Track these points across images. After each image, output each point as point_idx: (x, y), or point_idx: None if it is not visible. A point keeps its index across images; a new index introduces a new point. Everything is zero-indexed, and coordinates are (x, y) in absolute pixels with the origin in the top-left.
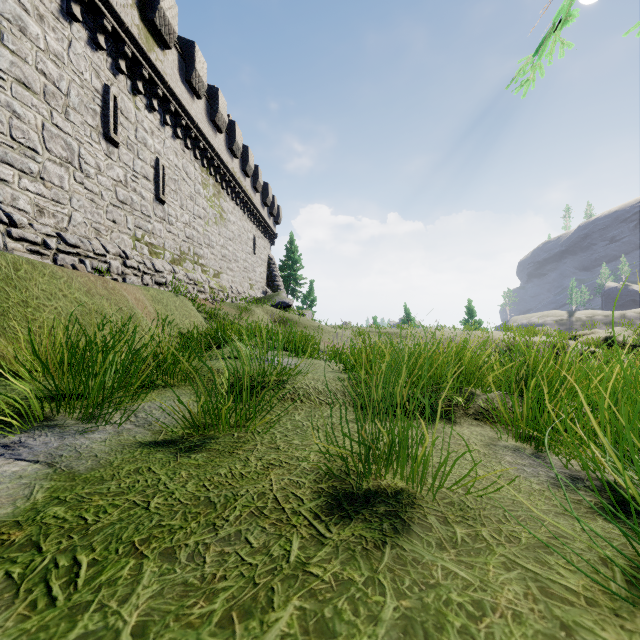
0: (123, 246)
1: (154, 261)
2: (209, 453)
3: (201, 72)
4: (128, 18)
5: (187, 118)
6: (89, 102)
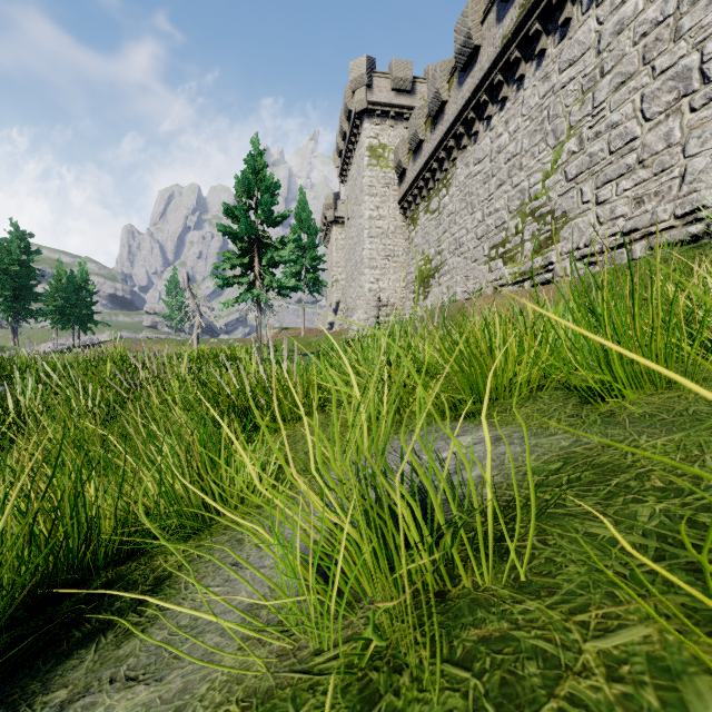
0: None
1: None
2: None
3: None
4: None
5: None
6: None
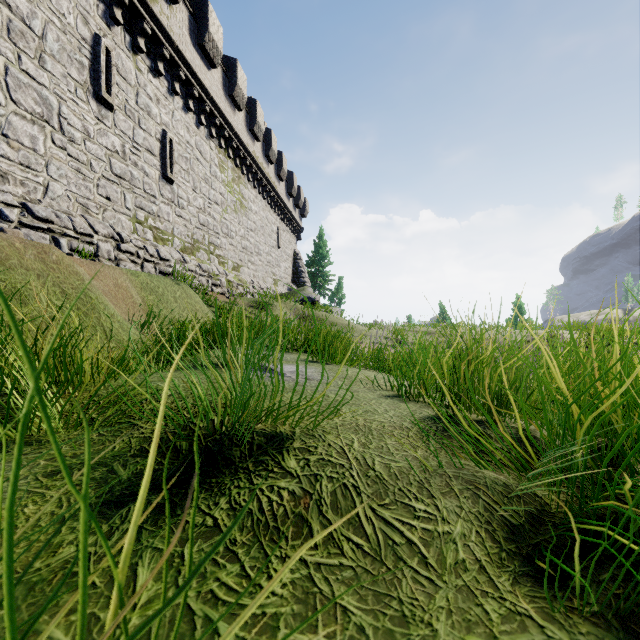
0: (120, 228)
1: (159, 248)
2: None
3: (215, 36)
4: None
5: (200, 89)
6: (73, 51)
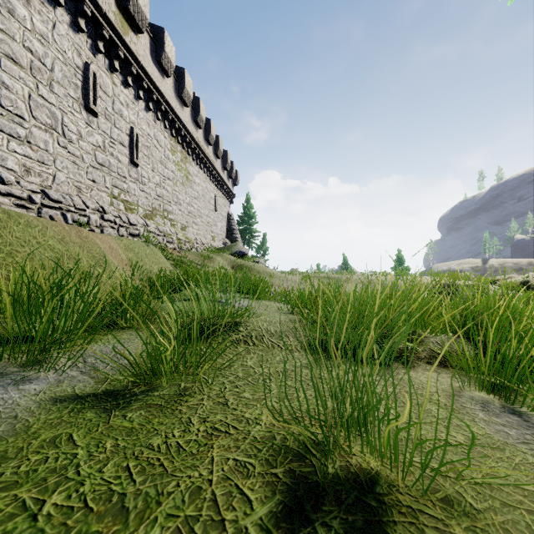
0: (102, 202)
1: (129, 216)
2: (149, 410)
3: (170, 54)
4: (105, 5)
5: (158, 93)
6: (71, 77)
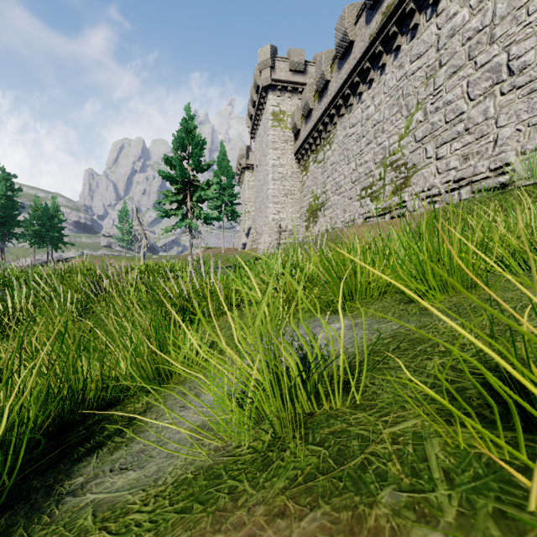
0: None
1: None
2: None
3: None
4: None
5: None
6: None
